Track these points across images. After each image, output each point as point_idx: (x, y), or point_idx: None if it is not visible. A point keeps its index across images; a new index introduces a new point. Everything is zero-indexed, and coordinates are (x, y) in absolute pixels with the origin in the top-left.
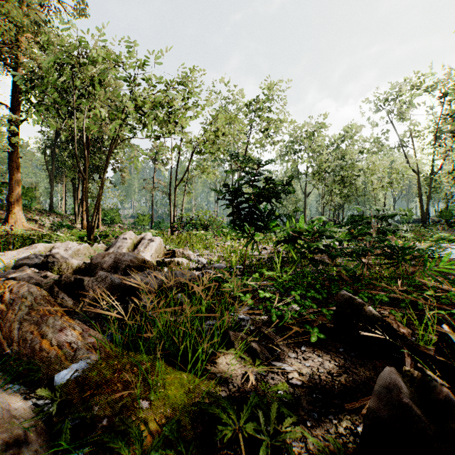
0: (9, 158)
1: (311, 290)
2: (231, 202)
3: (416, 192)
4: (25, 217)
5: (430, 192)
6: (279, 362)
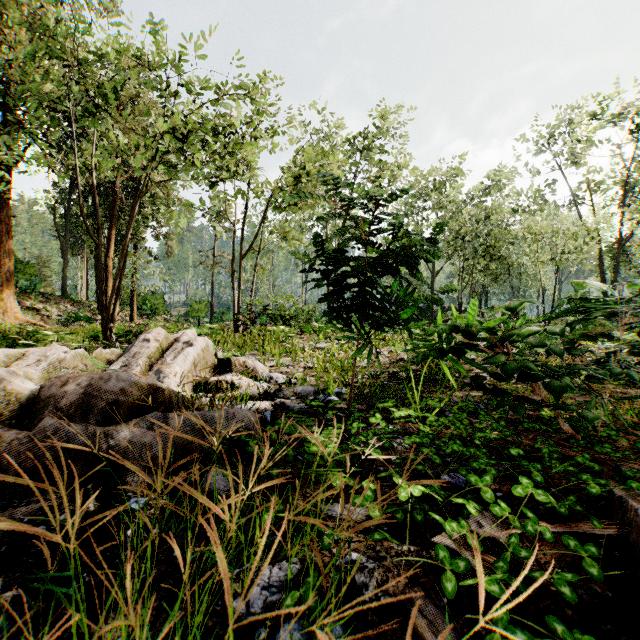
0: None
1: (521, 476)
2: (326, 276)
3: (596, 268)
4: (23, 305)
5: (617, 268)
6: None
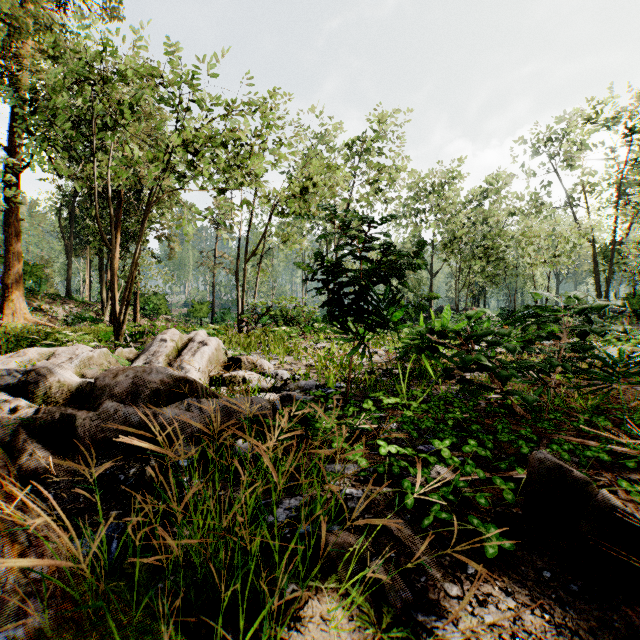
0: (5, 220)
1: (470, 440)
2: (327, 285)
3: (591, 270)
4: (30, 305)
5: (611, 270)
6: (429, 612)
